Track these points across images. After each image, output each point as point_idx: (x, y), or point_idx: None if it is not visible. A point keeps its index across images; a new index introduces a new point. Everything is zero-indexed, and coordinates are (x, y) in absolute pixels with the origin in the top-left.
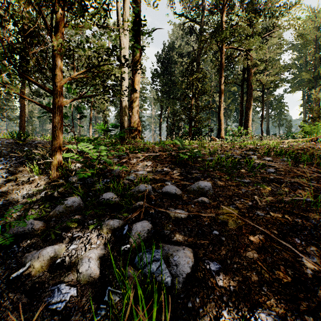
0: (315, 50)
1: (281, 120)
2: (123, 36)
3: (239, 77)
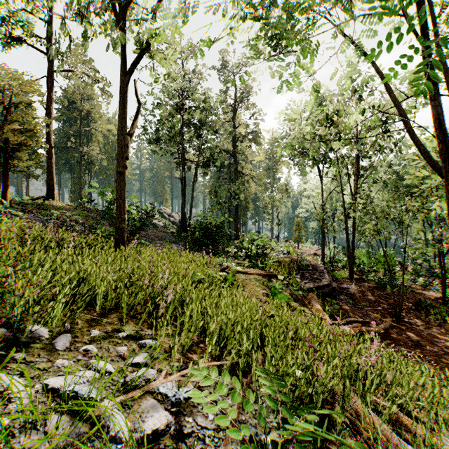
0: None
1: None
2: None
3: None
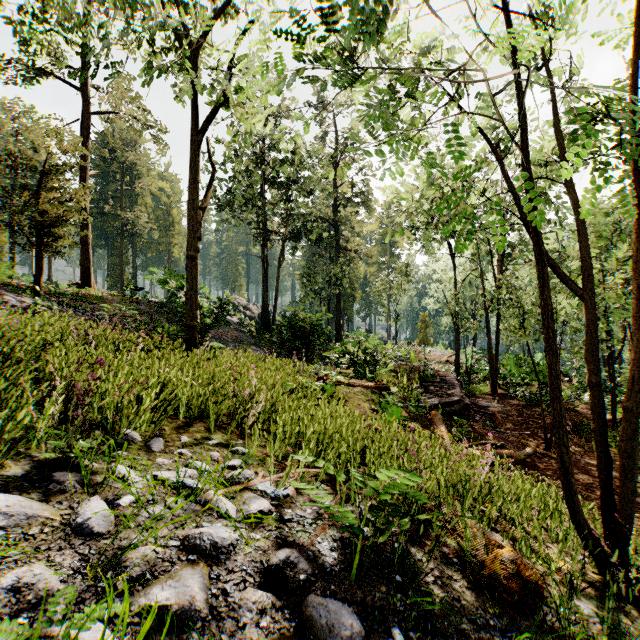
0: None
1: None
2: None
3: None
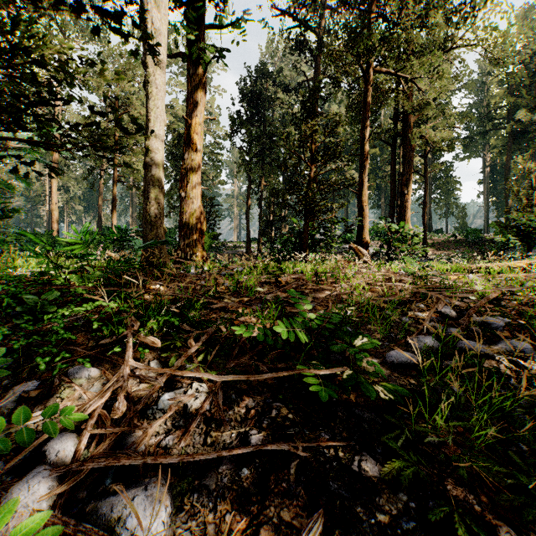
0: (507, 91)
1: (449, 205)
2: (149, 2)
3: (391, 129)
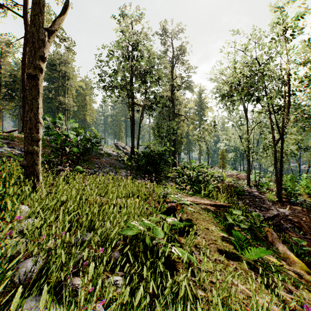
0: None
1: None
2: None
3: None
